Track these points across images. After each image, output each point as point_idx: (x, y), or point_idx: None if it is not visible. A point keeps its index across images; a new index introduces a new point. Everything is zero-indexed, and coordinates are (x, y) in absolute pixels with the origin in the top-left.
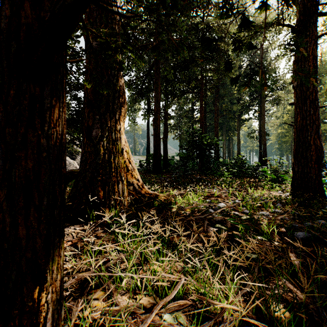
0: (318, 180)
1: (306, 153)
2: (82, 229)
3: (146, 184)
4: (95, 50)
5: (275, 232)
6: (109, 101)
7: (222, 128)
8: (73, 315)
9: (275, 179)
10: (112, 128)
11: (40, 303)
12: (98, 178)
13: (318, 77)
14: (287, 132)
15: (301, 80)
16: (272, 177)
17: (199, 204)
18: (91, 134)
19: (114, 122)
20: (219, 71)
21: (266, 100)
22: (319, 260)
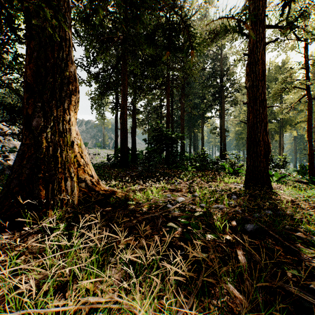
0: (266, 173)
1: (256, 148)
2: (11, 237)
3: (107, 179)
4: (37, 27)
5: (227, 226)
6: (55, 87)
7: (188, 124)
8: None
9: (232, 171)
10: (59, 118)
11: None
12: (39, 174)
13: (267, 83)
14: (243, 129)
15: (253, 82)
16: (230, 170)
17: (158, 199)
18: (30, 124)
19: (62, 111)
20: (184, 70)
21: (226, 101)
22: (264, 262)
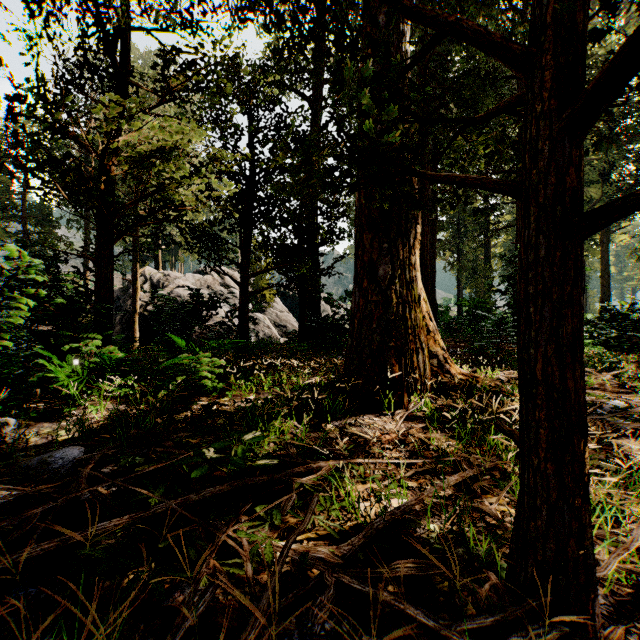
0: None
1: None
2: (382, 420)
3: None
4: None
5: None
6: (401, 218)
7: None
8: (490, 513)
9: None
10: (405, 262)
11: (584, 456)
12: (390, 343)
13: None
14: None
15: None
16: None
17: None
18: (376, 274)
19: (408, 251)
20: None
21: None
22: None
